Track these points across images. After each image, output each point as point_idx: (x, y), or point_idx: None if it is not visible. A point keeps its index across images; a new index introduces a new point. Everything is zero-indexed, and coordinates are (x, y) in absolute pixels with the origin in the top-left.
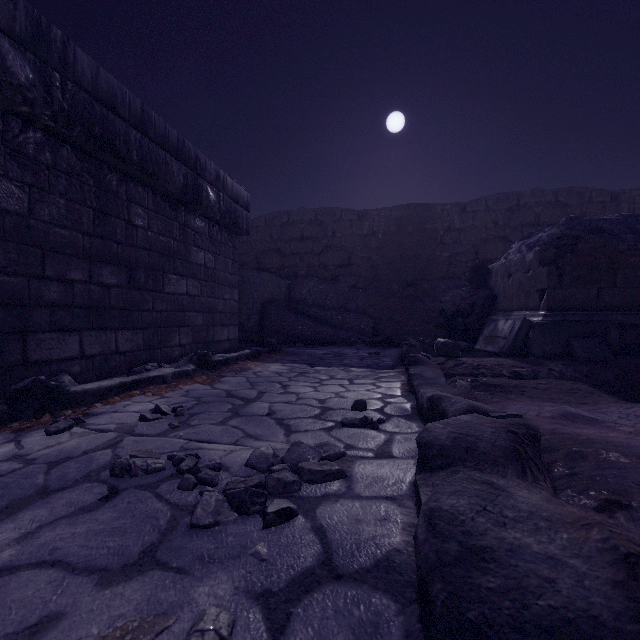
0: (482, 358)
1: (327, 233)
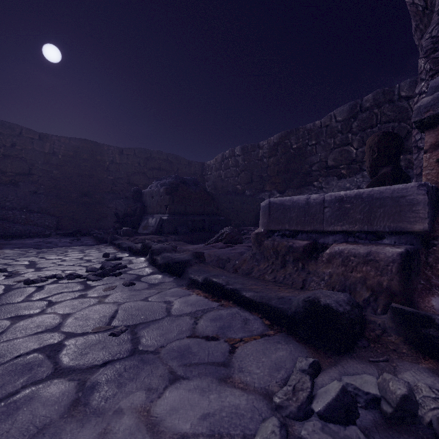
0: (144, 236)
1: (5, 143)
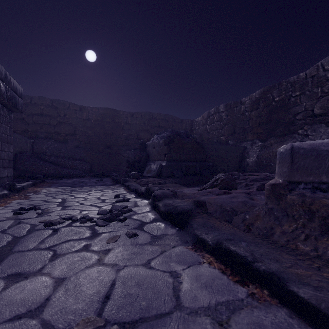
0: (148, 178)
1: (60, 114)
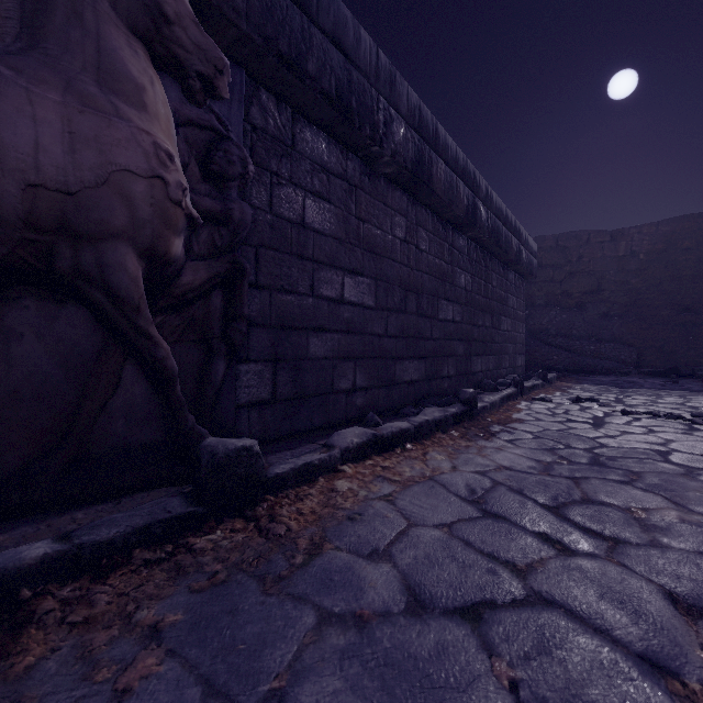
0: None
1: (571, 259)
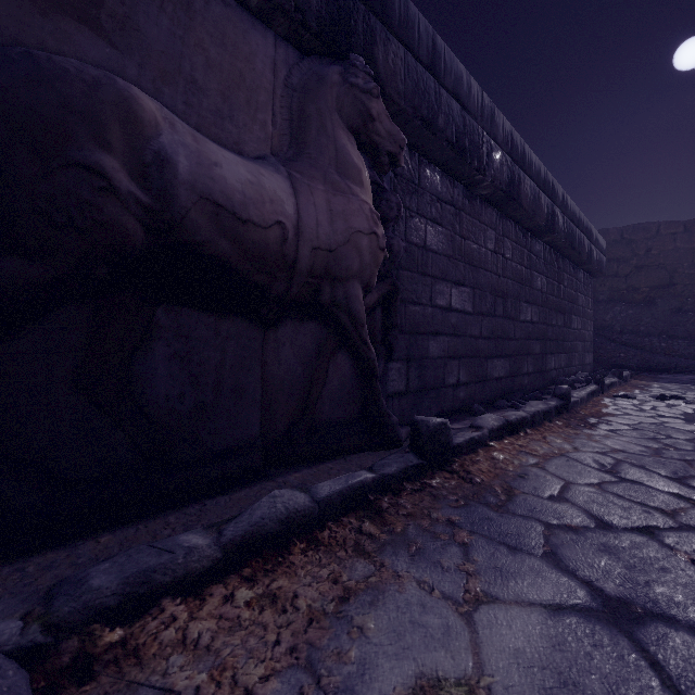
0: None
1: (637, 252)
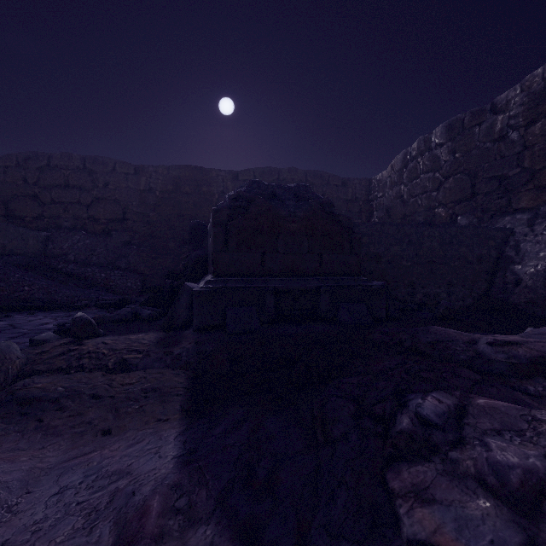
0: (130, 335)
1: (98, 184)
